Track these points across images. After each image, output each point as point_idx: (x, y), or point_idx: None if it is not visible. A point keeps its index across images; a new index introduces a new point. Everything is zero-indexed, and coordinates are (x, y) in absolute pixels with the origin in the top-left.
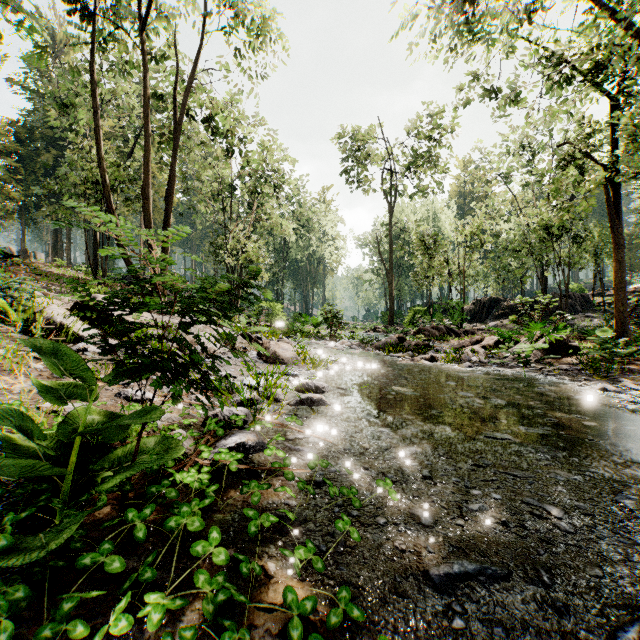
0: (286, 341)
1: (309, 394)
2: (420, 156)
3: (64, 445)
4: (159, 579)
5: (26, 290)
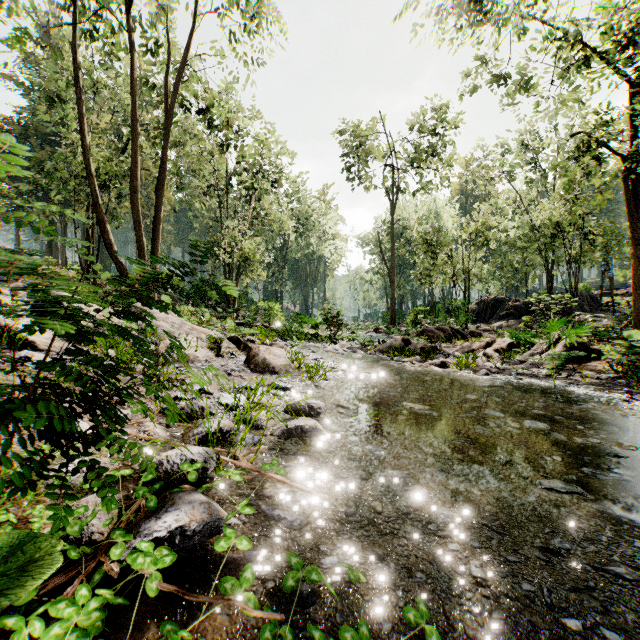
0: (280, 345)
1: (299, 421)
2: (423, 151)
3: None
4: None
5: None
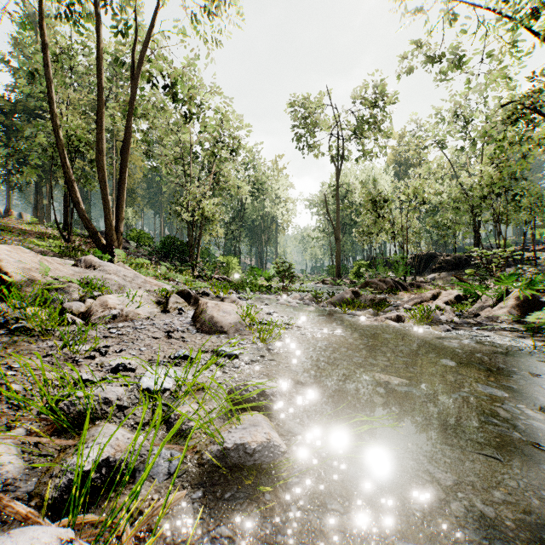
0: (232, 299)
1: (242, 434)
2: (365, 121)
3: None
4: None
5: None
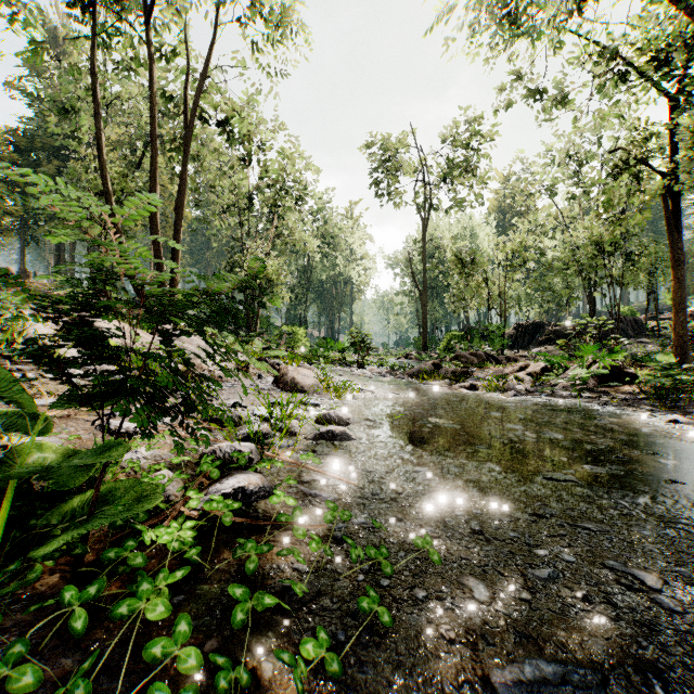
0: (307, 367)
1: (330, 426)
2: (457, 166)
3: (4, 492)
4: (104, 689)
5: (9, 308)
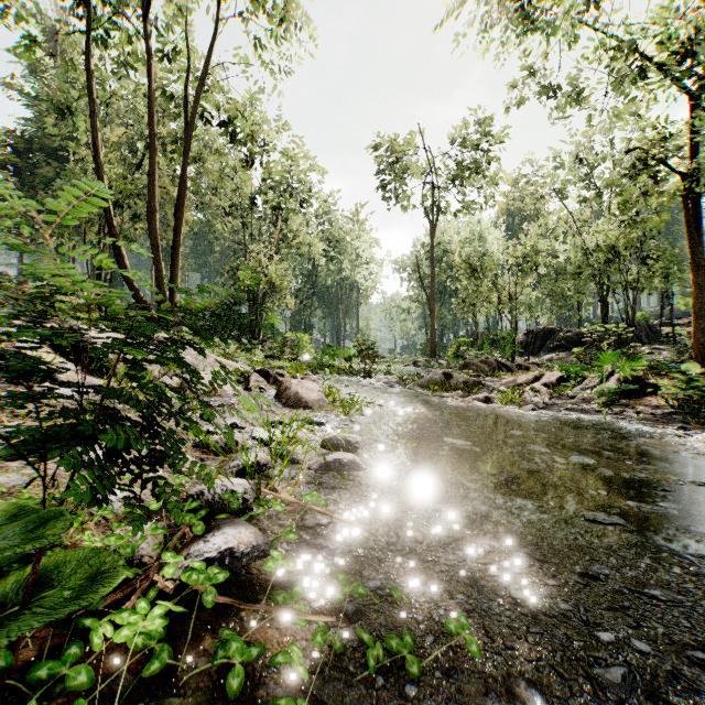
0: (312, 378)
1: (337, 455)
2: (466, 167)
3: None
4: None
5: None
